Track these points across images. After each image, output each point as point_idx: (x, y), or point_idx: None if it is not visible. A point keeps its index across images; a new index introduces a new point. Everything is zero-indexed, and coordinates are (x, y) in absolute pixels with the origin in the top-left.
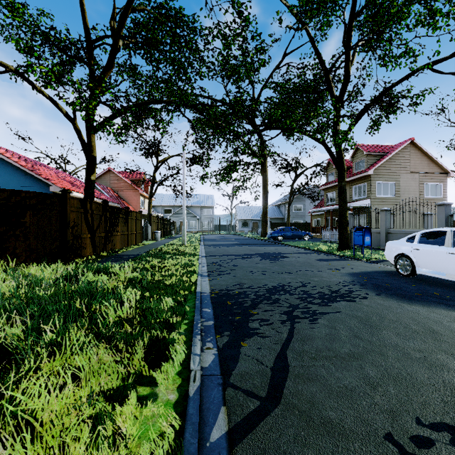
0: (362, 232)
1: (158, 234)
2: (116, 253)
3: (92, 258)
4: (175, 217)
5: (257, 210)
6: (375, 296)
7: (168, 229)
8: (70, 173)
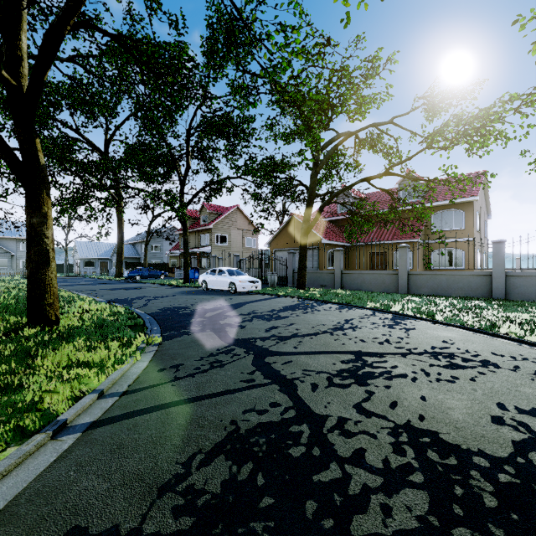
0: (194, 270)
1: None
2: None
3: None
4: None
5: (106, 248)
6: (184, 295)
7: None
8: None
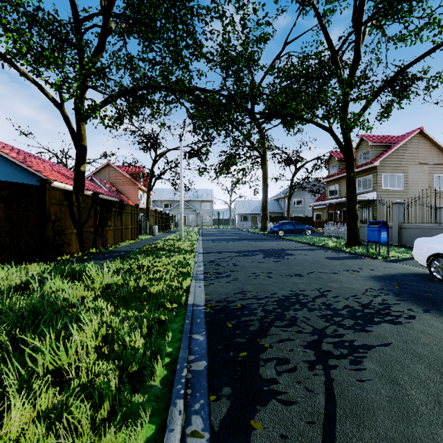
0: (377, 227)
1: (155, 228)
2: (107, 249)
3: (77, 255)
4: (174, 212)
5: (256, 204)
6: (424, 313)
7: (167, 223)
8: (71, 167)
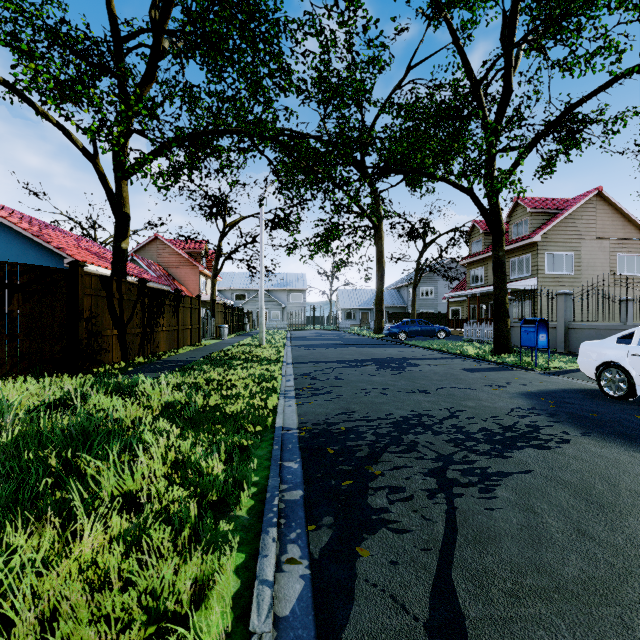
0: (533, 326)
1: (224, 329)
2: (158, 358)
3: (119, 366)
4: (250, 306)
5: (368, 296)
6: (582, 437)
7: (241, 322)
8: (102, 242)
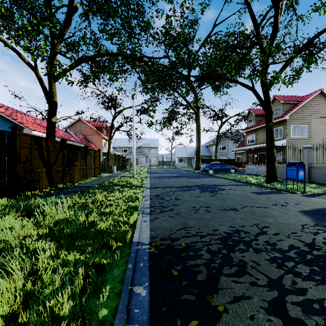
0: (295, 166)
1: (114, 168)
2: (72, 185)
3: (45, 190)
4: (129, 155)
5: (191, 150)
6: None
7: (124, 164)
8: None
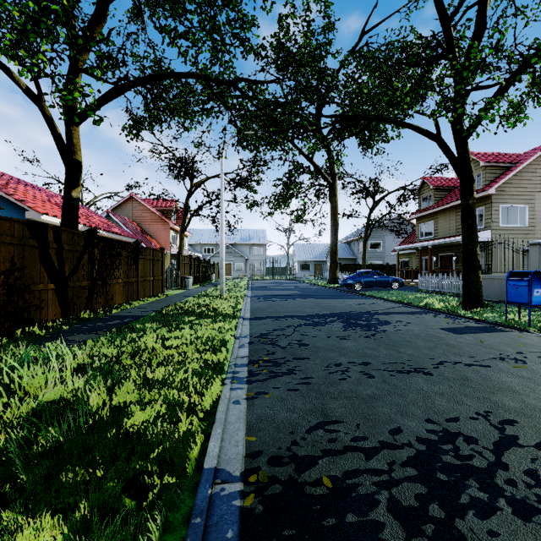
0: (526, 280)
1: (189, 280)
2: (108, 312)
3: (52, 325)
4: (217, 258)
5: (321, 249)
6: None
7: (207, 273)
8: (88, 203)
